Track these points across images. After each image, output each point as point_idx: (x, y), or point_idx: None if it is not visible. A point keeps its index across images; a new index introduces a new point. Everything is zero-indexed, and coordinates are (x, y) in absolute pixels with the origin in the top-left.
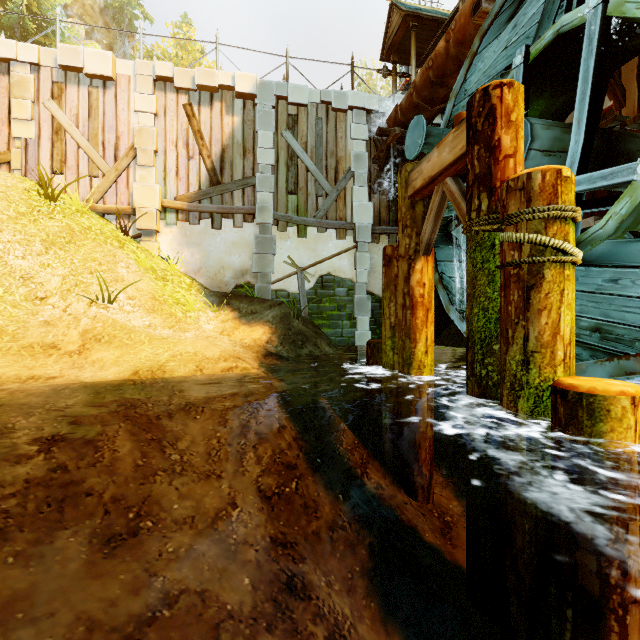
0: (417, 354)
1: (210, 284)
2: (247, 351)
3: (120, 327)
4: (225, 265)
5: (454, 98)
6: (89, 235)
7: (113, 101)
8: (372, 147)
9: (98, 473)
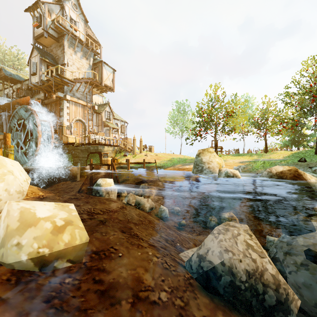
0: None
1: None
2: None
3: None
4: None
5: (12, 117)
6: None
7: None
8: None
9: None
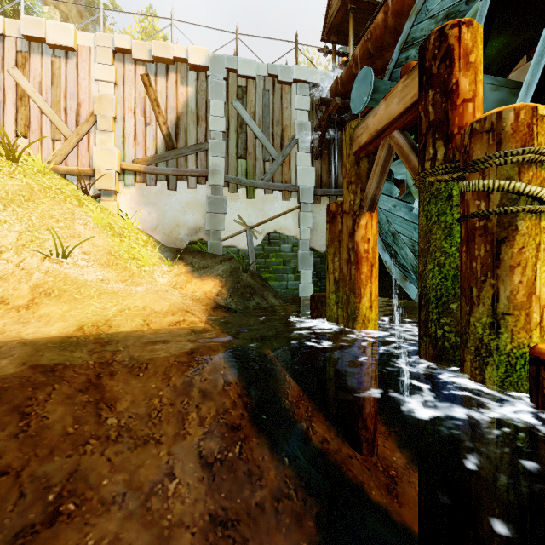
0: (362, 309)
1: (166, 241)
2: (197, 304)
3: (71, 281)
4: (180, 223)
5: (393, 64)
6: (48, 194)
7: (75, 70)
8: (314, 117)
9: (19, 446)
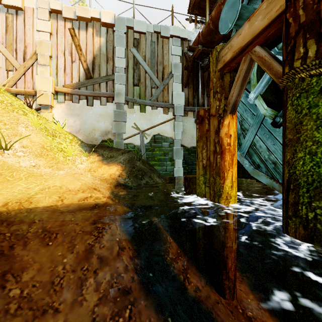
0: (225, 188)
1: (86, 139)
2: (103, 183)
3: (7, 167)
4: (95, 128)
5: None
6: (0, 105)
7: (22, 23)
8: (184, 60)
9: None
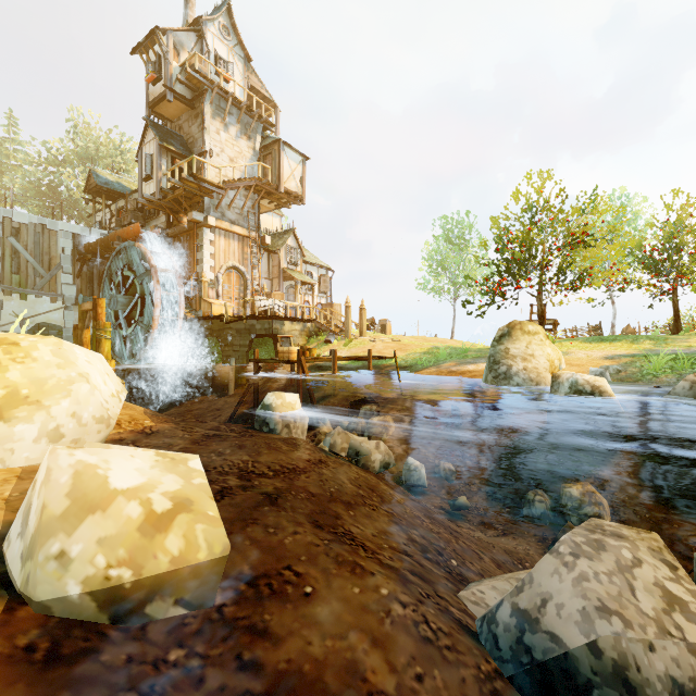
0: None
1: None
2: None
3: None
4: None
5: (109, 266)
6: None
7: None
8: (76, 252)
9: None
